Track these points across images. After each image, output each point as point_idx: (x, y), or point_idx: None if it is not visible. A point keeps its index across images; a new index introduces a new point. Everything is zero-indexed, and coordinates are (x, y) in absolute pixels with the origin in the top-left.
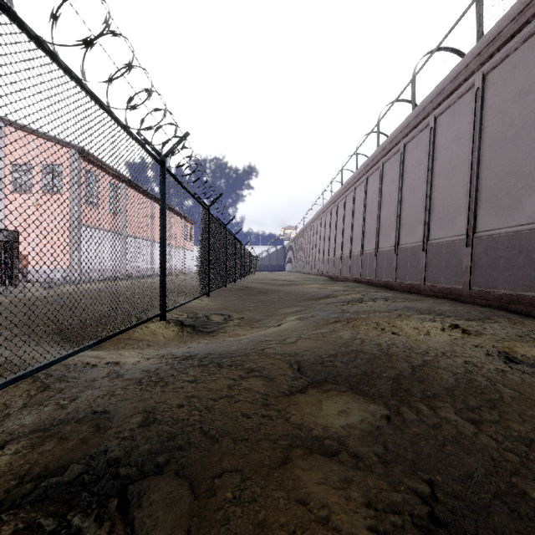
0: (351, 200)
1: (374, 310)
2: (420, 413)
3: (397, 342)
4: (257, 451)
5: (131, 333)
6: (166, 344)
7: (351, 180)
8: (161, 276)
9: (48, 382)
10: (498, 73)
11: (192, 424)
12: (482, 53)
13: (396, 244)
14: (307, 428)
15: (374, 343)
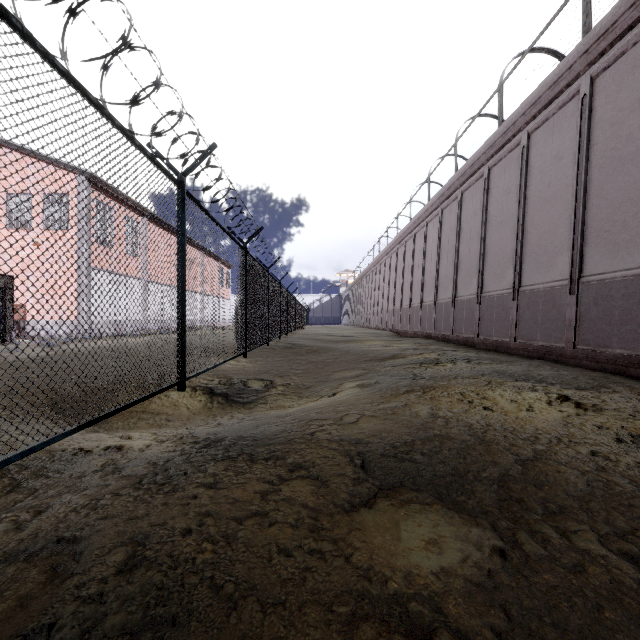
0: (422, 238)
1: (456, 375)
2: (549, 544)
3: (493, 422)
4: (299, 632)
5: (147, 404)
6: (190, 419)
7: (422, 214)
8: (179, 332)
9: (19, 478)
10: (611, 76)
11: (199, 570)
12: (591, 50)
13: (479, 292)
14: (379, 577)
15: (463, 423)
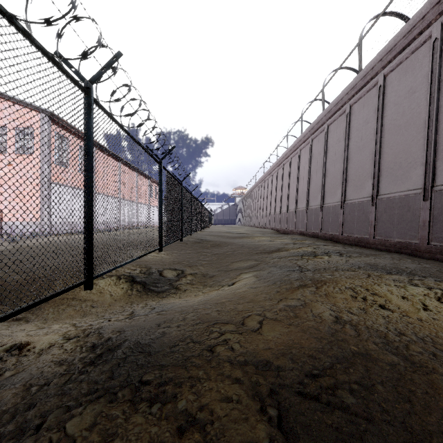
0: (296, 161)
1: (336, 268)
2: None
3: (402, 327)
4: None
5: (77, 291)
6: (111, 305)
7: (296, 143)
8: (86, 233)
9: None
10: None
11: None
12: (442, 0)
13: (342, 200)
14: None
15: (376, 333)
